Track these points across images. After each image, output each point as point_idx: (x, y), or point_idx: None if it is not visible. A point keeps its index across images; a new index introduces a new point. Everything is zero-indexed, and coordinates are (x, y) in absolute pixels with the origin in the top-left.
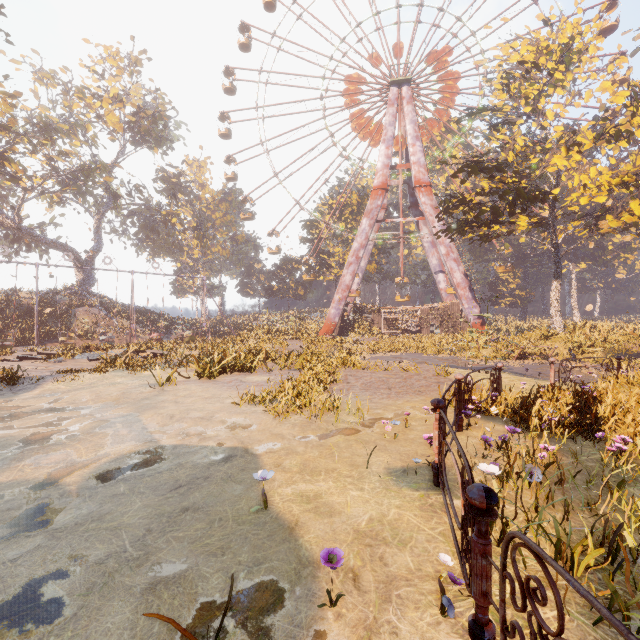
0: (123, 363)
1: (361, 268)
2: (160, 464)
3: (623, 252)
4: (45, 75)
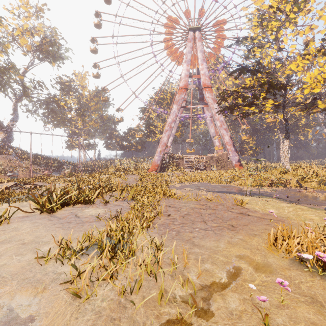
0: None
1: (172, 134)
2: None
3: (306, 128)
4: None
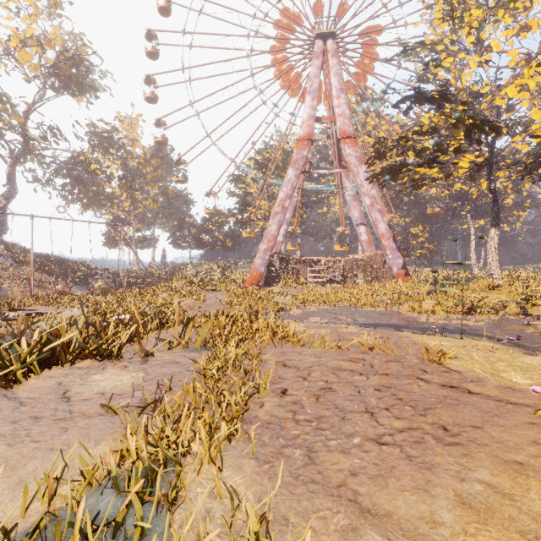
0: None
1: (286, 220)
2: None
3: (516, 210)
4: None
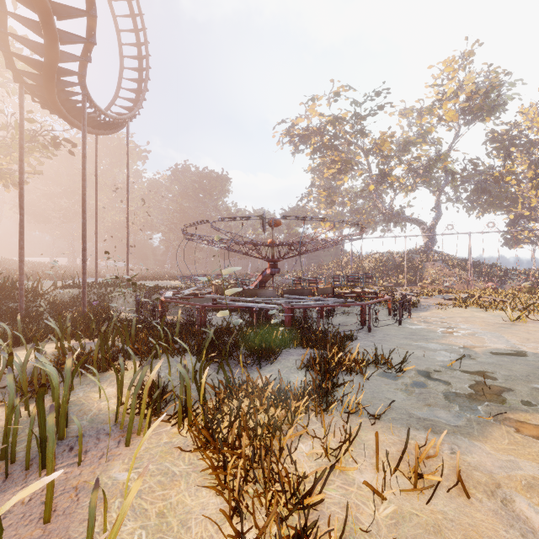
0: (471, 303)
1: None
2: (526, 358)
3: None
4: (407, 112)
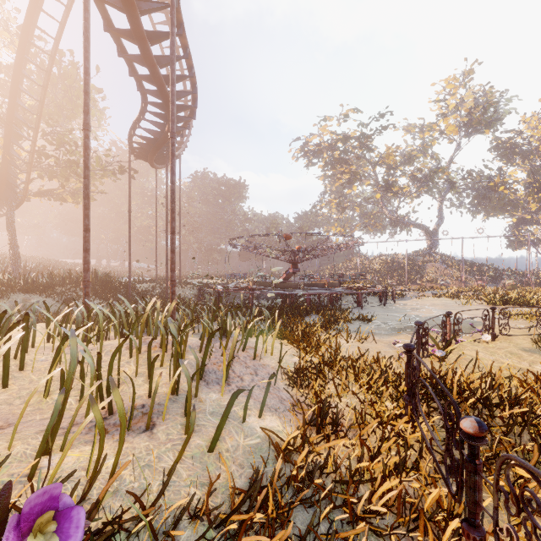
0: (449, 296)
1: None
2: None
3: None
4: (409, 129)
